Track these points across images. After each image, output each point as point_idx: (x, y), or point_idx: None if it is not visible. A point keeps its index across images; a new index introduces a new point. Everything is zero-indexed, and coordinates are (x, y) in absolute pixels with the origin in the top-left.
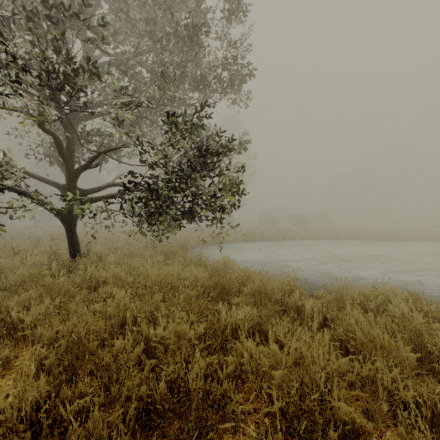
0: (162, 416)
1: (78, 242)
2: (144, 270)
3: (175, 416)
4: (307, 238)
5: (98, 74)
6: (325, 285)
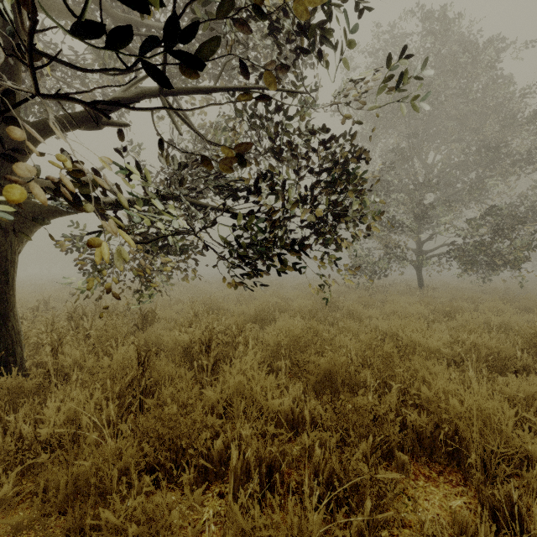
0: None
1: (422, 279)
2: (460, 296)
3: None
4: None
5: (434, 207)
6: None
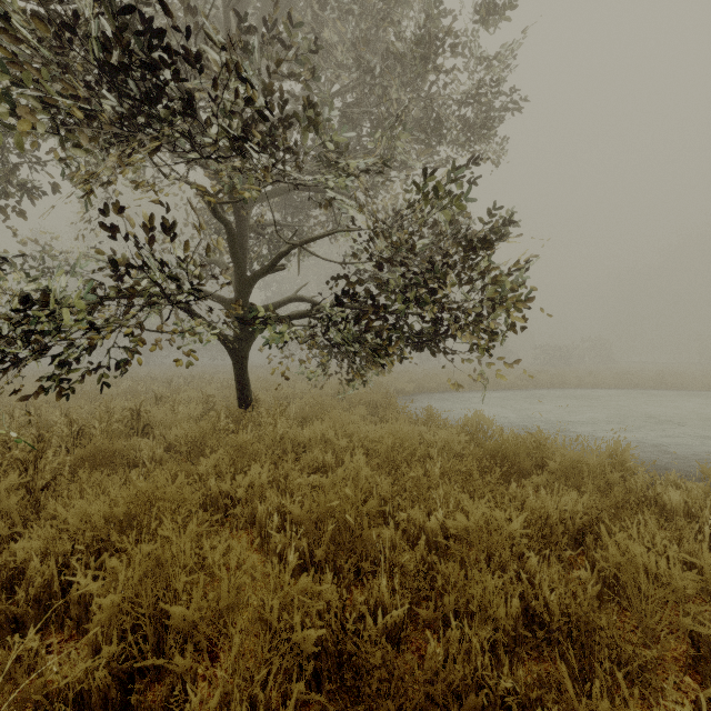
0: (512, 650)
1: (249, 384)
2: (355, 429)
3: (555, 653)
4: (580, 385)
5: (316, 128)
6: (661, 465)
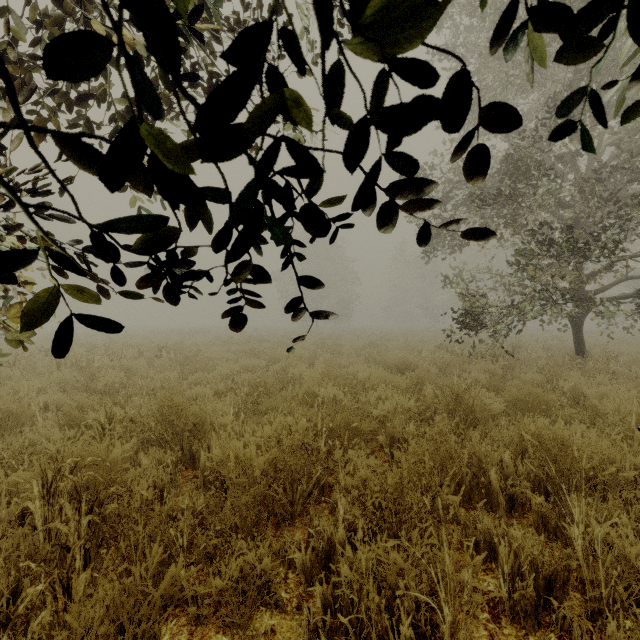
0: None
1: (583, 341)
2: None
3: None
4: None
5: None
6: None
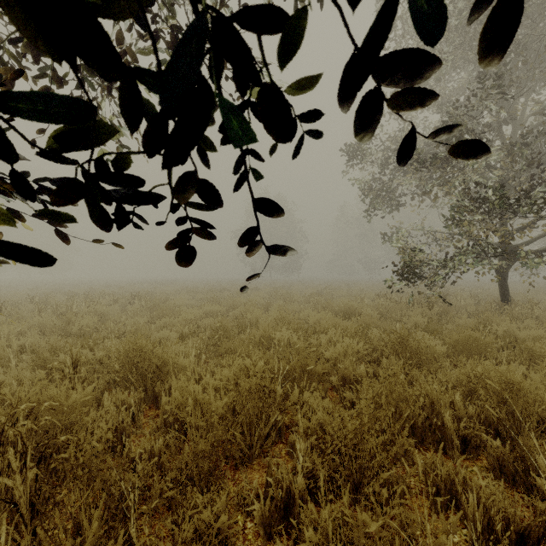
0: None
1: (507, 290)
2: None
3: None
4: None
5: None
6: None
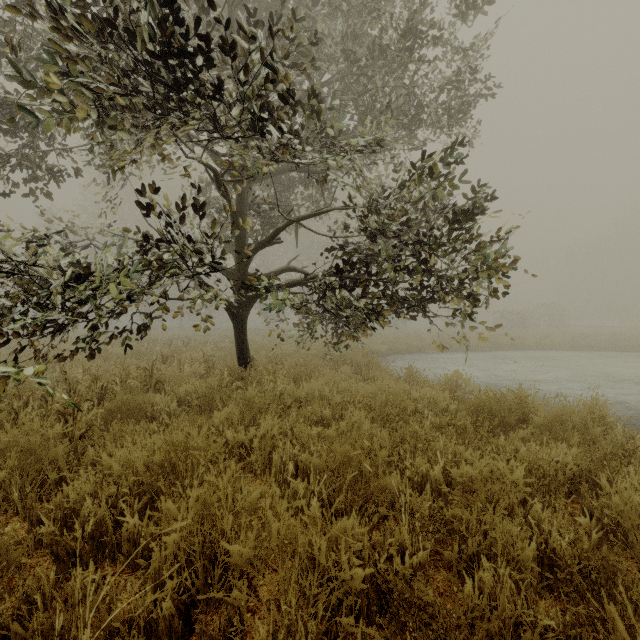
0: None
1: (247, 346)
2: (346, 386)
3: (575, 593)
4: (538, 347)
5: (319, 114)
6: (628, 421)
